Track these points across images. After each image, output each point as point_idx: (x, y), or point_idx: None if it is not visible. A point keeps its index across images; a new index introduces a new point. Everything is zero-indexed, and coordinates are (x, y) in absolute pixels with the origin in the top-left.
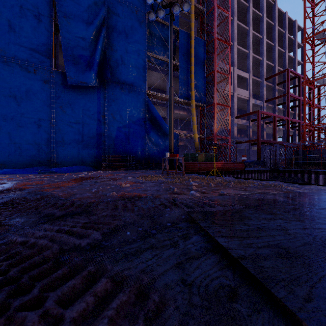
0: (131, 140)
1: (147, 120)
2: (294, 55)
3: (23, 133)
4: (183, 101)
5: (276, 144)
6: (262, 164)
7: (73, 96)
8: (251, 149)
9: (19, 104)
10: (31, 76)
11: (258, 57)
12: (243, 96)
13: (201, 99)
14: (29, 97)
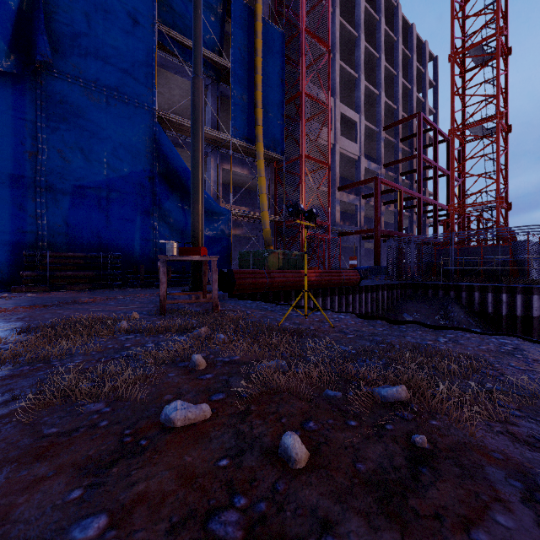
0: (115, 218)
1: (158, 175)
2: (423, 98)
3: None
4: (240, 143)
5: (410, 236)
6: (384, 273)
7: None
8: (362, 246)
9: None
10: None
11: (373, 89)
12: (350, 153)
13: (276, 145)
14: None
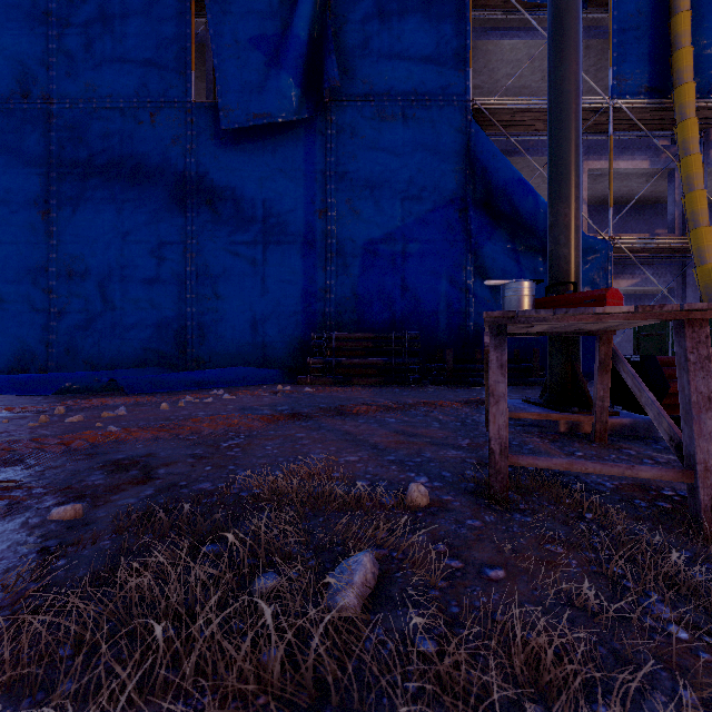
0: (413, 280)
1: (474, 204)
2: None
3: (128, 282)
4: (632, 105)
5: None
6: None
7: (240, 166)
8: None
9: (121, 210)
10: (145, 132)
11: None
12: None
13: None
14: (140, 187)
